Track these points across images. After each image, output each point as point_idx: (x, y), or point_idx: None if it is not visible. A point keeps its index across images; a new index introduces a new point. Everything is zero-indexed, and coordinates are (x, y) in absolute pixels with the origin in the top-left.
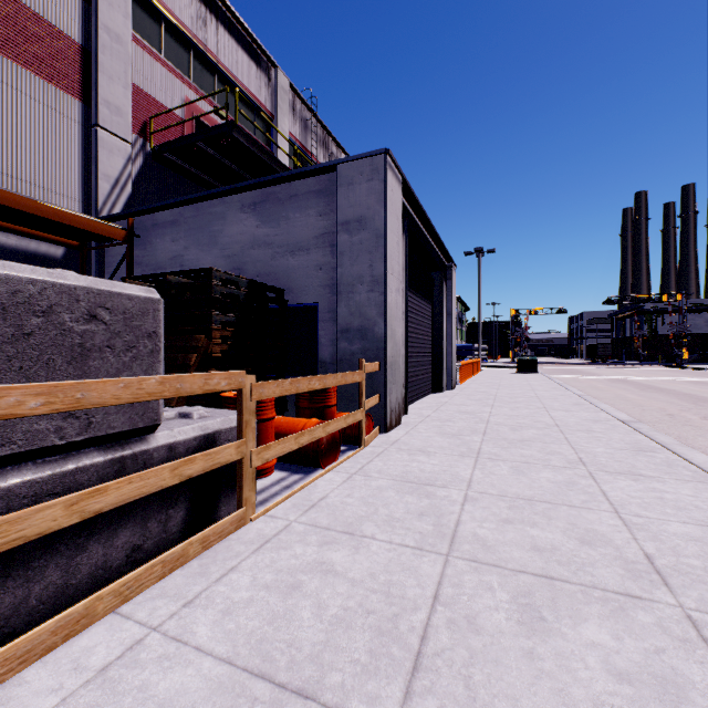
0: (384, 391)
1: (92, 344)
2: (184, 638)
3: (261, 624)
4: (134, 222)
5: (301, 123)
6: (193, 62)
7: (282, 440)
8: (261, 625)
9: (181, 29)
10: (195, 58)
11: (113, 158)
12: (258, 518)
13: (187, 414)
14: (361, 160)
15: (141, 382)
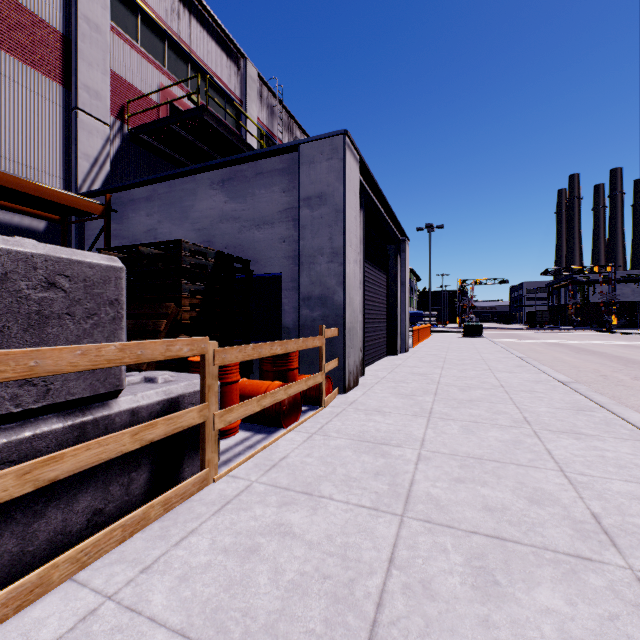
0: (343, 354)
1: (50, 311)
2: (138, 608)
3: (217, 591)
4: (111, 198)
5: (268, 109)
6: (167, 51)
7: (245, 403)
8: (217, 592)
9: (157, 21)
10: (169, 47)
11: (92, 139)
12: (220, 478)
13: (152, 378)
14: (321, 141)
15: (99, 349)
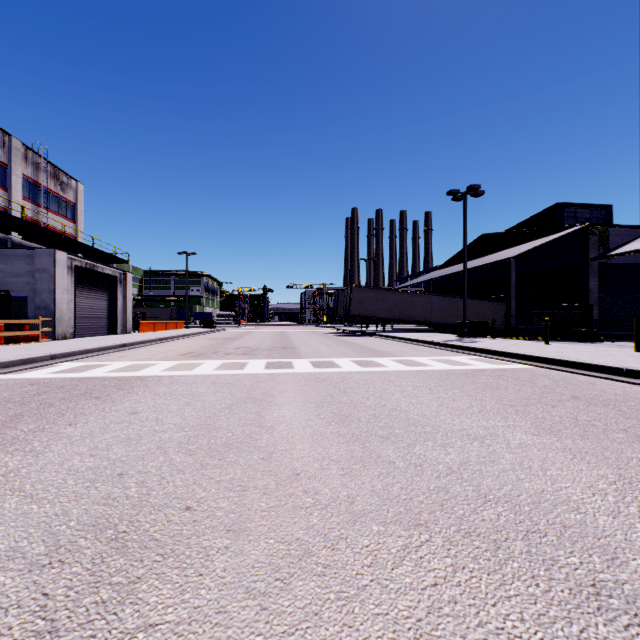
0: (54, 327)
1: None
2: None
3: None
4: None
5: (33, 166)
6: None
7: (6, 333)
8: None
9: None
10: None
11: None
12: None
13: None
14: (45, 250)
15: None
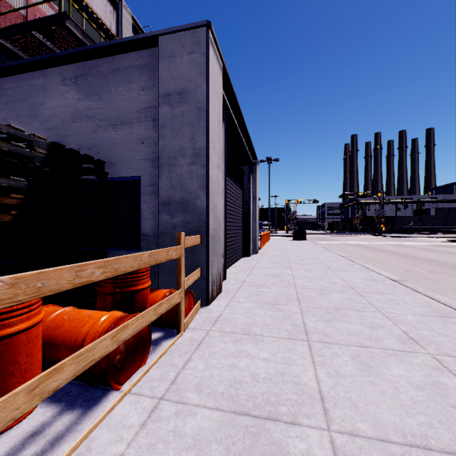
0: (206, 263)
1: None
2: None
3: None
4: None
5: None
6: None
7: None
8: None
9: None
10: None
11: None
12: None
13: None
14: (182, 33)
15: None
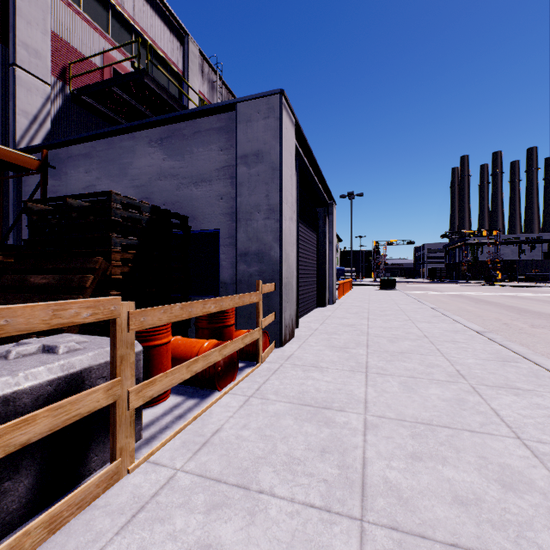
0: (279, 309)
1: None
2: None
3: None
4: (50, 155)
5: (209, 83)
6: (111, 20)
7: (171, 372)
8: None
9: None
10: (113, 16)
11: (31, 96)
12: (138, 467)
13: (52, 347)
14: (258, 100)
15: None
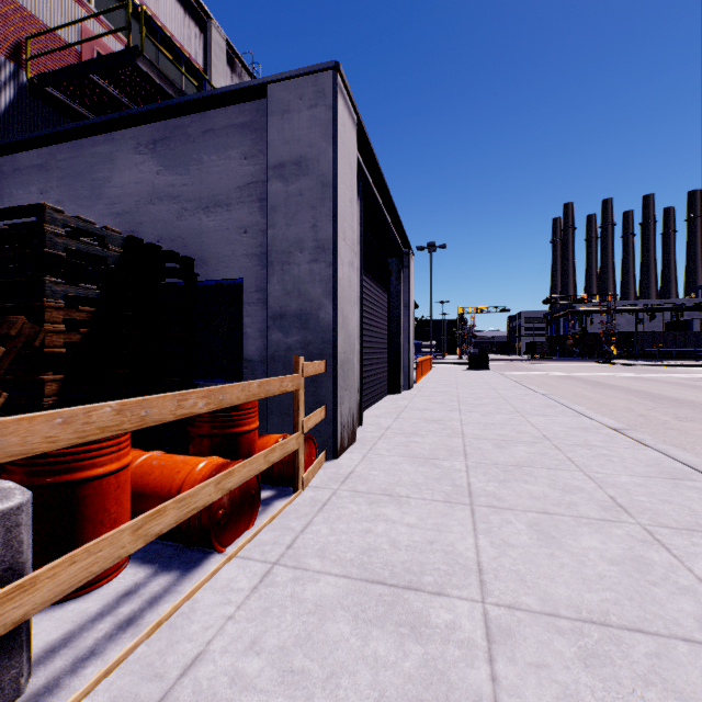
0: (332, 400)
1: None
2: None
3: None
4: None
5: None
6: None
7: (87, 549)
8: None
9: None
10: None
11: None
12: None
13: None
14: (300, 79)
15: None
